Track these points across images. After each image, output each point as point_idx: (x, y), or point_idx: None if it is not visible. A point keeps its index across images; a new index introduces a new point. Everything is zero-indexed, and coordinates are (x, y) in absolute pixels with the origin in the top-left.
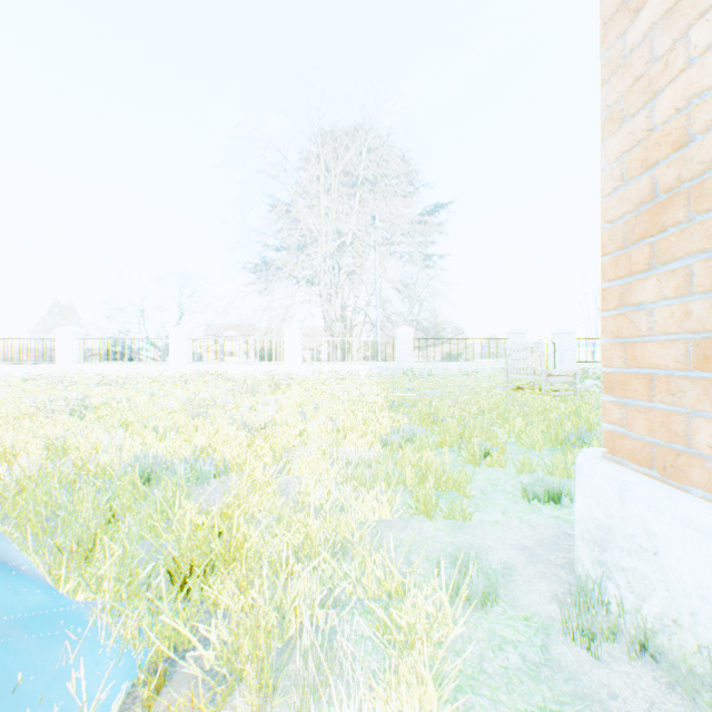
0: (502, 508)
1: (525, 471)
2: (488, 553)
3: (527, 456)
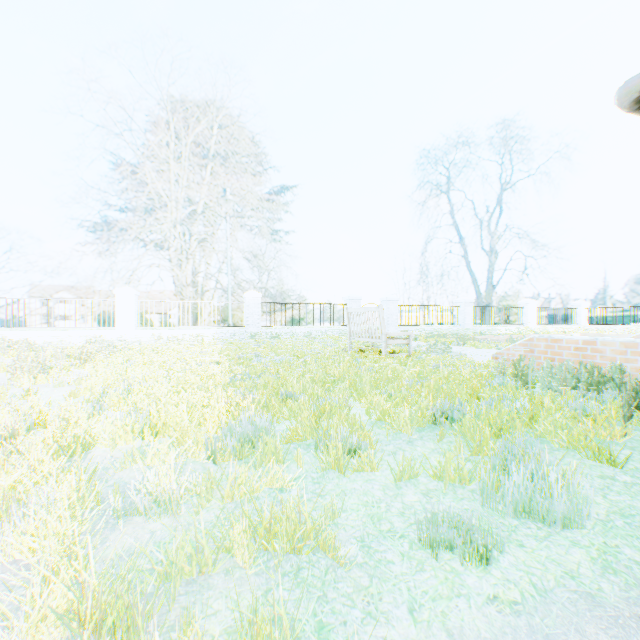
0: (407, 595)
1: (408, 478)
2: None
3: (398, 445)
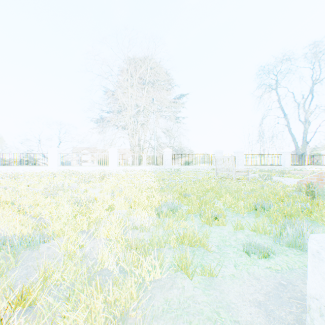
0: (234, 262)
1: (239, 229)
2: (236, 313)
3: (237, 218)
